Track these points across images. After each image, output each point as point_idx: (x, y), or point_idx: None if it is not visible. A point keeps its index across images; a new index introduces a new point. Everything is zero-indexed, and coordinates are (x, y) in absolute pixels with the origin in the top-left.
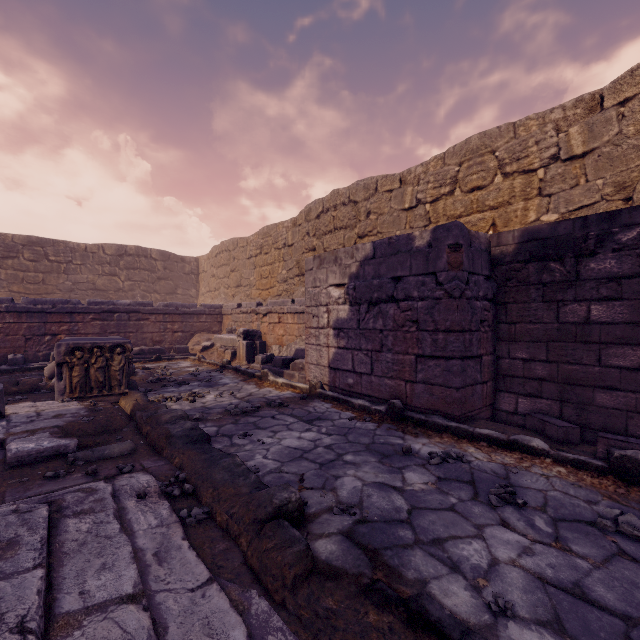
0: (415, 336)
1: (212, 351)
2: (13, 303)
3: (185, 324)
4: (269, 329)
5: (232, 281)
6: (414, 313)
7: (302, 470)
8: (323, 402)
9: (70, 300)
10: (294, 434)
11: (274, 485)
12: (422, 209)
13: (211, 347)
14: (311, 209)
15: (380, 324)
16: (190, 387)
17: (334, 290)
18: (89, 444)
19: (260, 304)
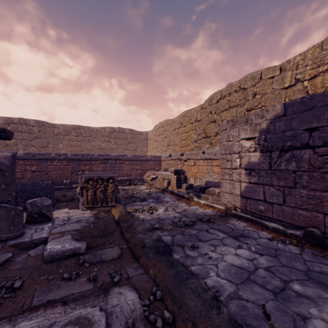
0: None
1: (156, 180)
2: (66, 155)
3: (142, 166)
4: (188, 169)
5: (165, 143)
6: None
7: (259, 299)
8: (238, 221)
9: (90, 154)
10: (230, 250)
11: (243, 320)
12: (300, 85)
13: (156, 178)
14: (213, 97)
15: (293, 166)
16: (148, 202)
17: (245, 142)
18: (93, 246)
19: (182, 154)
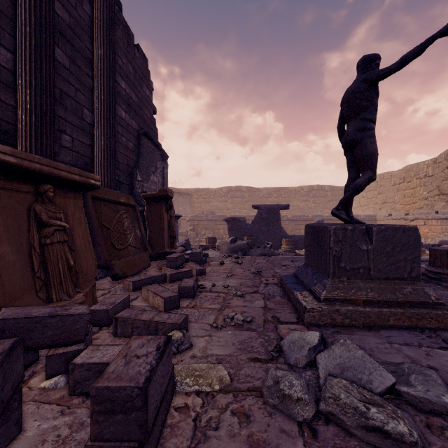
0: None
1: None
2: (287, 217)
3: None
4: None
5: (379, 200)
6: None
7: None
8: None
9: (305, 215)
10: None
11: None
12: None
13: None
14: None
15: None
16: None
17: None
18: None
19: (407, 214)
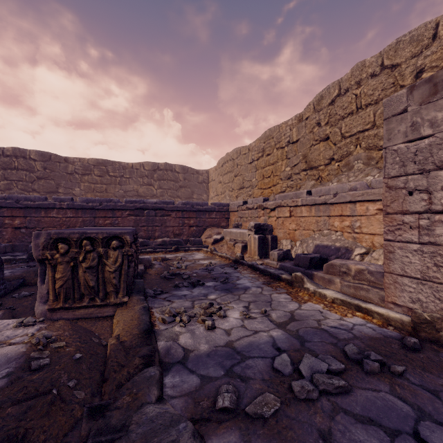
0: None
1: (222, 244)
2: (72, 201)
3: (199, 220)
4: (277, 223)
5: (235, 184)
6: None
7: None
8: None
9: (112, 199)
10: None
11: None
12: None
13: (221, 240)
14: (323, 96)
15: None
16: (205, 290)
17: None
18: None
19: (266, 199)
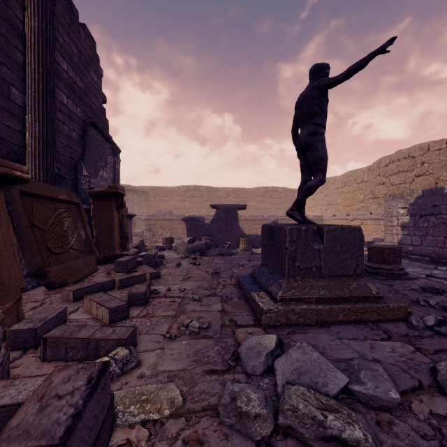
0: (444, 229)
1: None
2: (245, 217)
3: None
4: None
5: (325, 202)
6: (443, 220)
7: None
8: None
9: (261, 215)
10: None
11: None
12: None
13: None
14: (381, 161)
15: (426, 224)
16: None
17: (401, 210)
18: None
19: (348, 215)
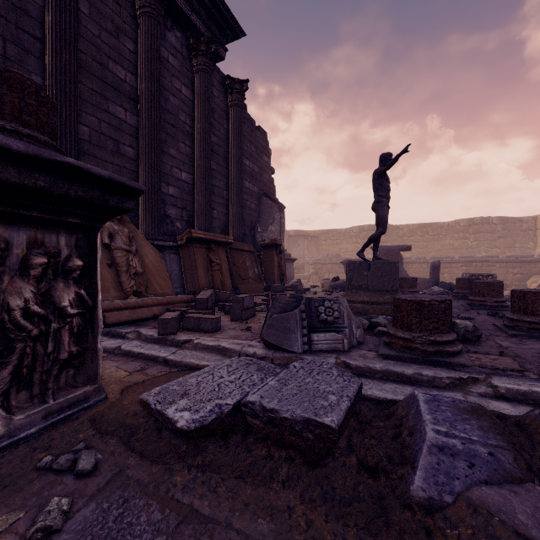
0: None
1: None
2: (425, 259)
3: (523, 269)
4: None
5: None
6: None
7: None
8: None
9: (449, 256)
10: None
11: None
12: None
13: None
14: None
15: None
16: None
17: None
18: None
19: None
